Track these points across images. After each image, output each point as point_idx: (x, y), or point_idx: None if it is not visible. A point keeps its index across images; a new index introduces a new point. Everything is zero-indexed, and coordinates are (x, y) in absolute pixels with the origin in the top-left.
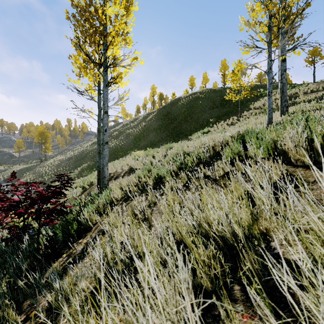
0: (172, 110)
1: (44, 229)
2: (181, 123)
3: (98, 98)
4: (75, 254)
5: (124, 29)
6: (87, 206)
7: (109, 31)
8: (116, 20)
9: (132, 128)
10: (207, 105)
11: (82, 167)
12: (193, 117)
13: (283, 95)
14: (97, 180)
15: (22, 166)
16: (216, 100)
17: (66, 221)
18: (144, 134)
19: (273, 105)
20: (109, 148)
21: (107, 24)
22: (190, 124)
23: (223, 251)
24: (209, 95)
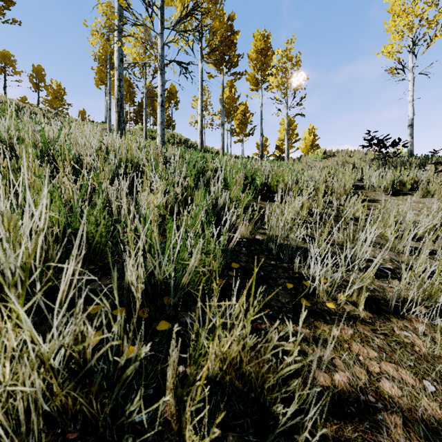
0: None
1: None
2: None
3: None
4: None
5: None
6: None
7: None
8: None
9: None
10: None
11: None
12: None
13: (122, 112)
14: None
15: None
16: None
17: None
18: None
19: None
20: None
21: None
22: None
23: None
24: None
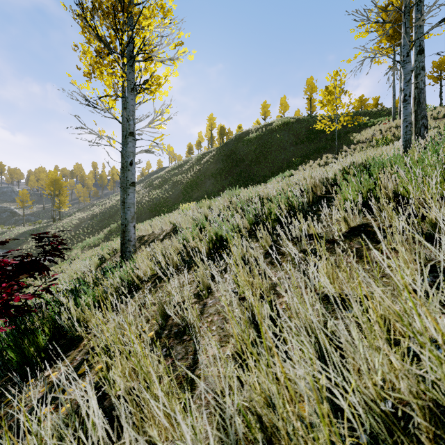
0: (238, 148)
1: None
2: (251, 166)
3: (123, 115)
4: (14, 419)
5: None
6: (81, 293)
7: None
8: None
9: (181, 174)
10: (288, 140)
11: (110, 228)
12: (268, 157)
13: (419, 109)
14: (121, 246)
15: (27, 228)
16: (300, 133)
17: (17, 331)
18: (197, 182)
19: (388, 135)
20: (148, 201)
21: None
22: (264, 166)
23: None
24: (291, 126)
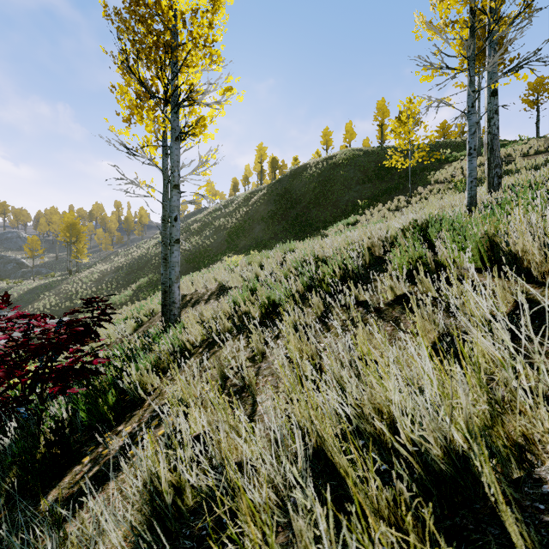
0: (294, 186)
1: (50, 405)
2: (309, 209)
3: (164, 162)
4: (106, 459)
5: (207, 34)
6: (137, 359)
7: (180, 38)
8: (193, 20)
9: (225, 217)
10: (354, 177)
11: (140, 283)
12: (330, 198)
13: (492, 156)
14: (162, 307)
15: (38, 282)
16: (369, 169)
17: (92, 391)
18: (244, 227)
19: None
20: (185, 250)
21: (177, 27)
22: (324, 209)
23: (421, 487)
24: (357, 160)
